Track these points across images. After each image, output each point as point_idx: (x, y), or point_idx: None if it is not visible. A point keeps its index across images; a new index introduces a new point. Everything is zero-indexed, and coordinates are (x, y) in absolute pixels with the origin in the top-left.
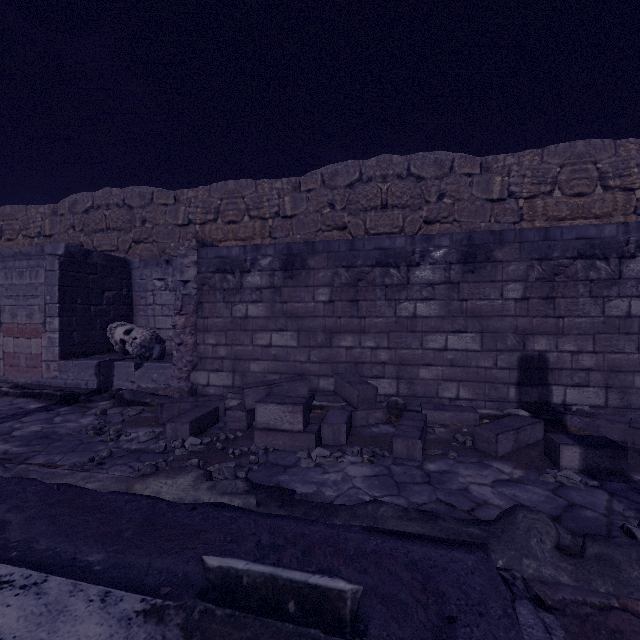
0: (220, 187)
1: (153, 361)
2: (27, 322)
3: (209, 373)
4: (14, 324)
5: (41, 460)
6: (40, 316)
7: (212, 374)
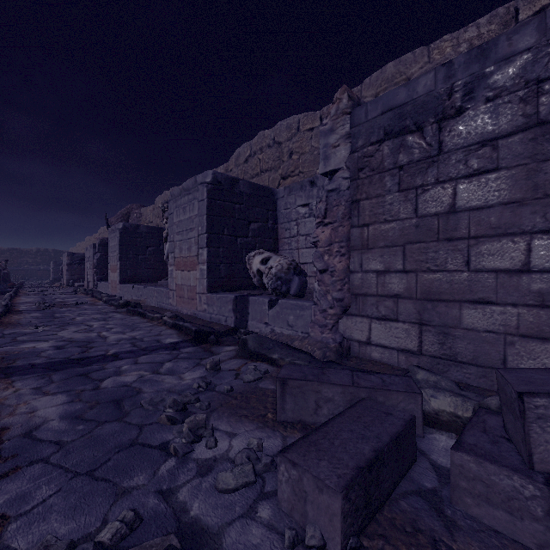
0: (374, 79)
1: (290, 298)
2: (188, 255)
3: (370, 322)
4: (181, 258)
5: (11, 492)
6: (195, 248)
7: (376, 324)
